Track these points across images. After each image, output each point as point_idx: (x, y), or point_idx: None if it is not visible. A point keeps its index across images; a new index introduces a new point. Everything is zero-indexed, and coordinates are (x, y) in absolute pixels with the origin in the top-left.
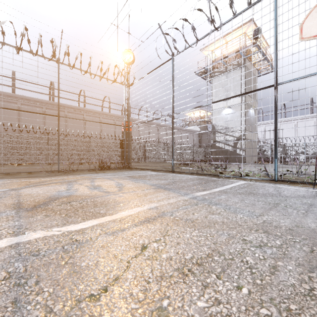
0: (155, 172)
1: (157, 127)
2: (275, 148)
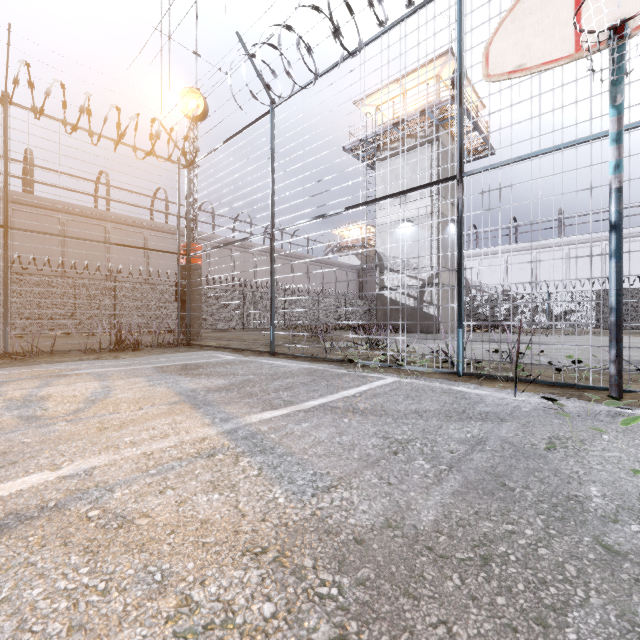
0: (235, 354)
1: None
2: (459, 307)
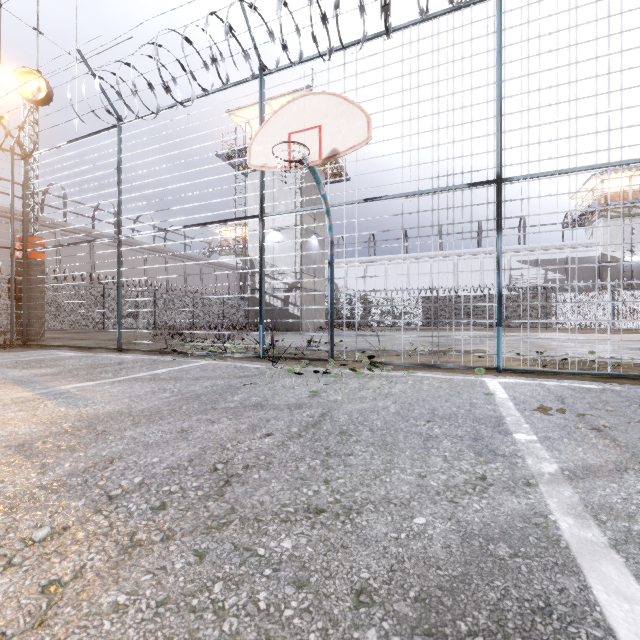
0: (79, 351)
1: (142, 251)
2: (260, 309)
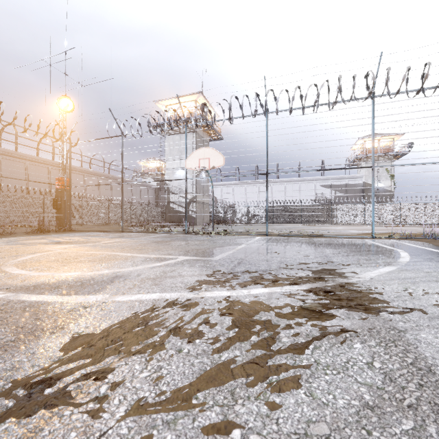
0: (105, 232)
1: (97, 177)
2: (186, 215)
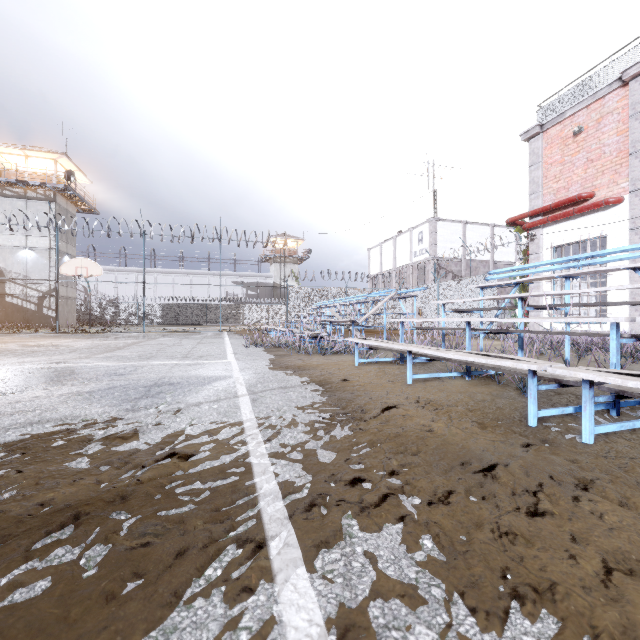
0: None
1: None
2: (57, 315)
